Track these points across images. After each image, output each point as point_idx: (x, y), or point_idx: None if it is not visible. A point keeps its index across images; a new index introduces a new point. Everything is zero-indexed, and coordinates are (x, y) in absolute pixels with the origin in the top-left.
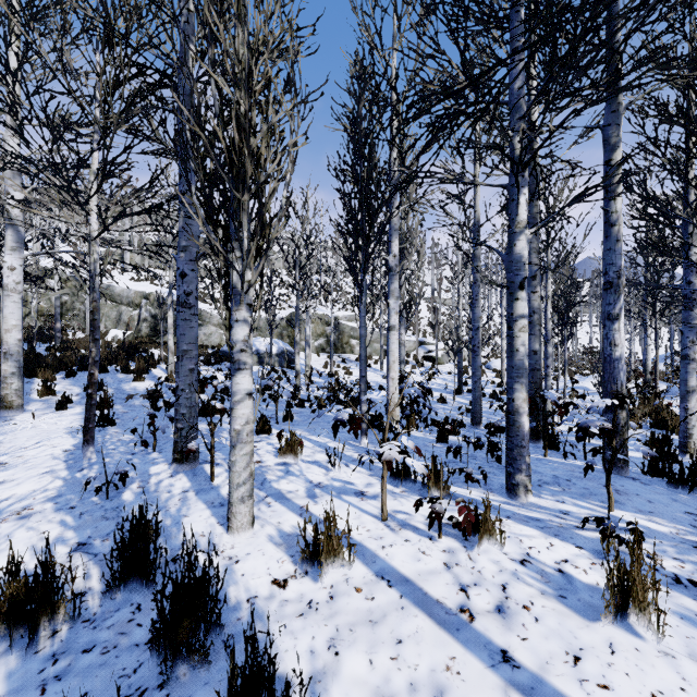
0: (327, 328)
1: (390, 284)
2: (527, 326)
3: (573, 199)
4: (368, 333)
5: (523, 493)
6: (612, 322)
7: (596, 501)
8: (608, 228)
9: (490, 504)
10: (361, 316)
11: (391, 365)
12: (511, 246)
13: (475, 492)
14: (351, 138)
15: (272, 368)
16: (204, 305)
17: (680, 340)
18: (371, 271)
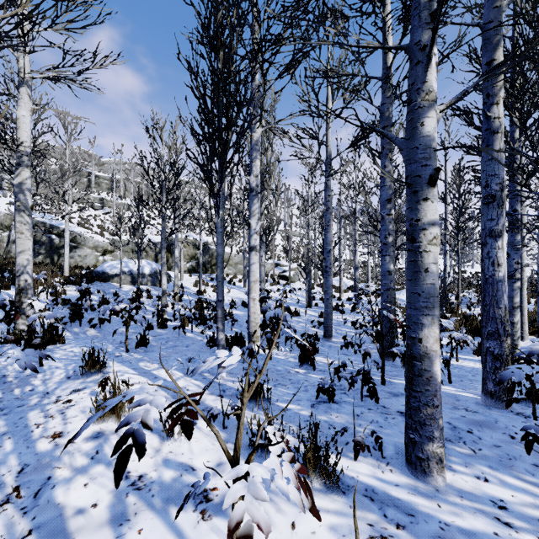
0: (198, 252)
1: (251, 204)
2: (437, 237)
3: (492, 70)
4: (234, 257)
5: (435, 471)
6: (495, 240)
7: (524, 473)
8: (489, 135)
9: (398, 501)
10: (217, 231)
11: (252, 285)
12: (415, 127)
13: (366, 467)
14: (206, 27)
15: (138, 288)
16: (79, 229)
17: (451, 263)
18: (230, 181)
